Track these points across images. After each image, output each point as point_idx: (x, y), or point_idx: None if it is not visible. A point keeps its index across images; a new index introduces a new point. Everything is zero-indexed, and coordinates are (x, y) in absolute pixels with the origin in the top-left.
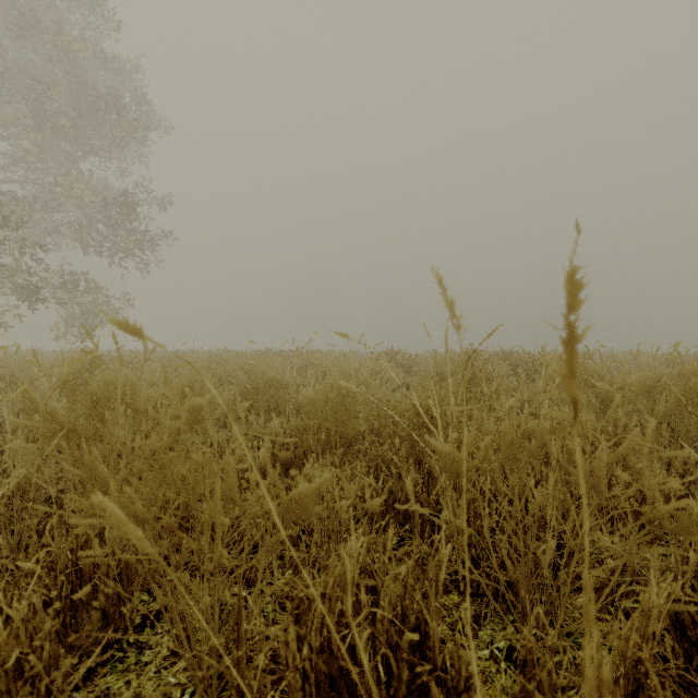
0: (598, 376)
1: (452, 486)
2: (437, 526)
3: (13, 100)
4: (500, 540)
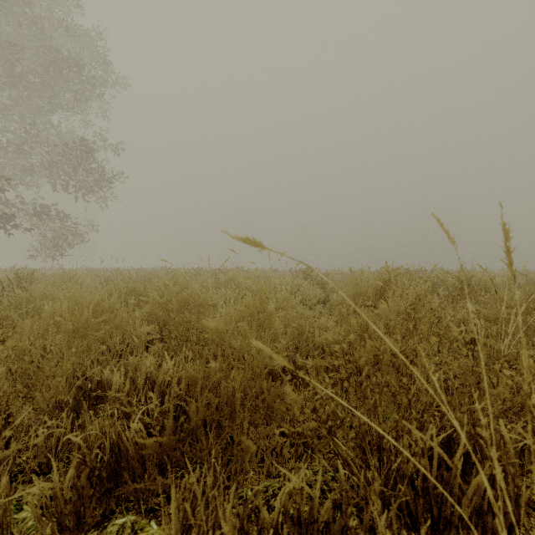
0: None
1: None
2: None
3: None
4: None
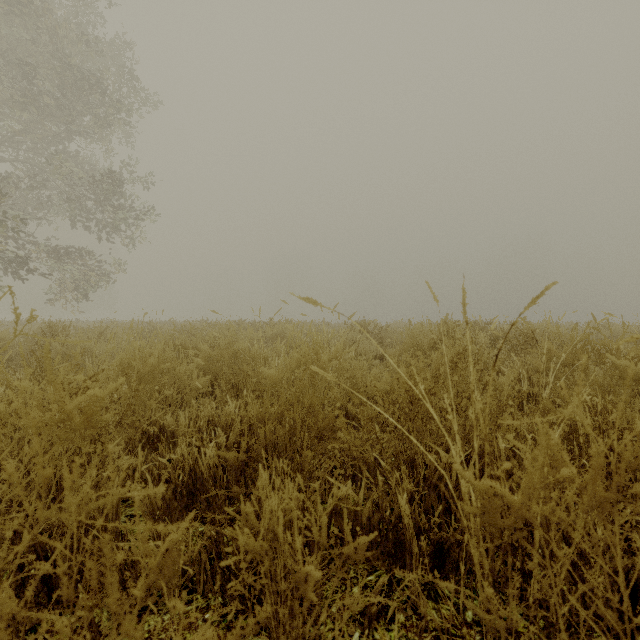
0: (607, 350)
1: (476, 528)
2: (441, 559)
3: (1, 83)
4: (555, 616)
